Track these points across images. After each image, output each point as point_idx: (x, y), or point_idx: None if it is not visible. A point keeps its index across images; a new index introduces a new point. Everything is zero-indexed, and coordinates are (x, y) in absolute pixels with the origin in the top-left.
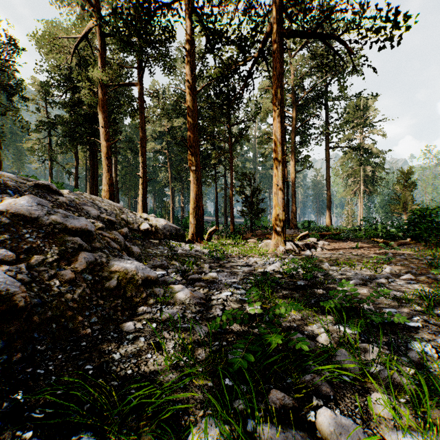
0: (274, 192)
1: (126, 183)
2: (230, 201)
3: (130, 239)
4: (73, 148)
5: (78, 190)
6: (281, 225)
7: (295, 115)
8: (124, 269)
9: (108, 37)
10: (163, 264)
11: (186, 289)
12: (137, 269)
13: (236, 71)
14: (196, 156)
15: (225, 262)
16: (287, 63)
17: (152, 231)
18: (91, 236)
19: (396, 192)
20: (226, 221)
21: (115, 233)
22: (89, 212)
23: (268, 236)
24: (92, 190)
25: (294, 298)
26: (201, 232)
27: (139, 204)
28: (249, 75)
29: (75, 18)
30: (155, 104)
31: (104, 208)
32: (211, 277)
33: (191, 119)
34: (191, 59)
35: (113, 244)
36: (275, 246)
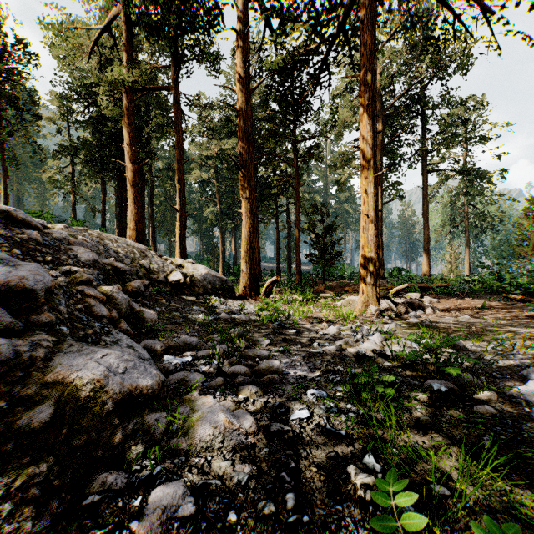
0: (362, 226)
1: (165, 222)
2: (296, 242)
3: (150, 296)
4: (95, 175)
5: (104, 230)
6: (373, 274)
7: (381, 129)
8: (77, 377)
9: (135, 26)
10: (190, 342)
11: (218, 409)
12: (109, 374)
13: (305, 63)
14: (250, 179)
15: (292, 333)
16: (379, 43)
17: (186, 283)
18: (36, 299)
19: (522, 229)
20: (290, 269)
21: (113, 289)
22: (80, 254)
23: (347, 288)
24: (120, 230)
25: (442, 432)
26: (256, 283)
27: (177, 246)
28: (323, 68)
29: (95, 6)
30: (200, 123)
31: (116, 250)
32: (269, 369)
33: (243, 129)
34: (243, 45)
35: (100, 309)
36: (363, 305)
